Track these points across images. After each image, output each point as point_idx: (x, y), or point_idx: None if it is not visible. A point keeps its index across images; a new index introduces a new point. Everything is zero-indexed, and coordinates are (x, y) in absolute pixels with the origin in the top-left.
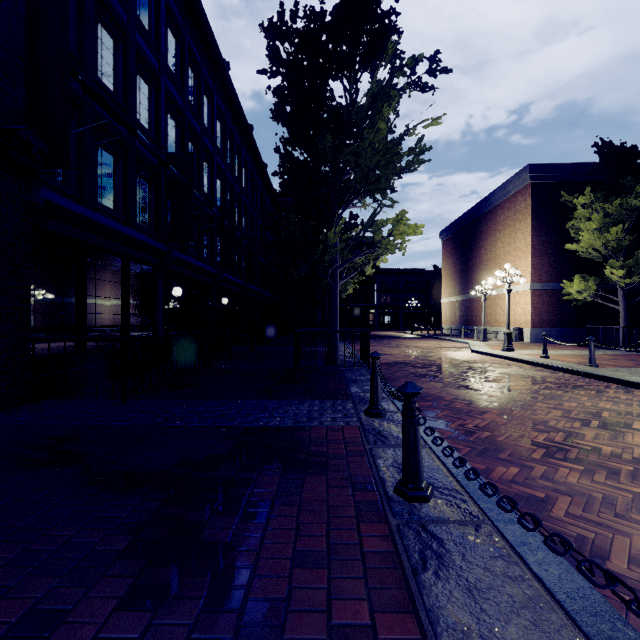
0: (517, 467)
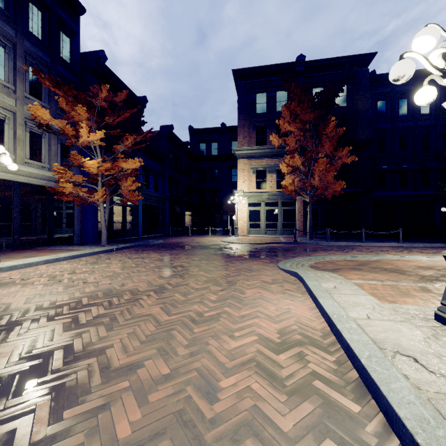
0: (388, 247)
